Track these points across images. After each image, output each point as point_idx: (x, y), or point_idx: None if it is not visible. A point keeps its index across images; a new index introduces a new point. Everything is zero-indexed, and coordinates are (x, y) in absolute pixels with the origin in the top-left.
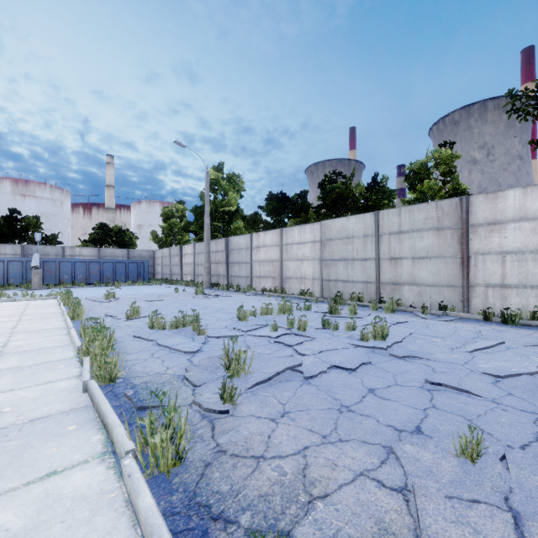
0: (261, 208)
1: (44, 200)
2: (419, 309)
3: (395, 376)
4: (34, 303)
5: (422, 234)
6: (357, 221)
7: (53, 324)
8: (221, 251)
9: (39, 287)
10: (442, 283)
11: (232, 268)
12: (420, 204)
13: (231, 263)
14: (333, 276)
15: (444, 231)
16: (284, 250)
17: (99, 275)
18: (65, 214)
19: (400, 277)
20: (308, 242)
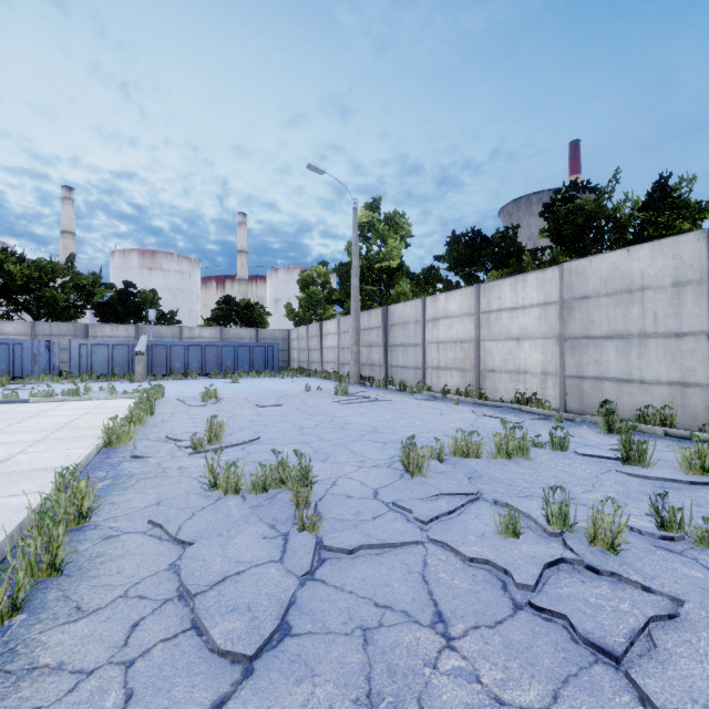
0: (439, 258)
1: (172, 273)
2: None
3: None
4: (108, 403)
5: None
6: (656, 254)
7: (71, 454)
8: (376, 328)
9: (142, 378)
10: None
11: (393, 354)
12: None
13: (391, 346)
14: (590, 369)
15: None
16: (483, 321)
17: (217, 363)
18: (194, 289)
19: None
20: (533, 305)
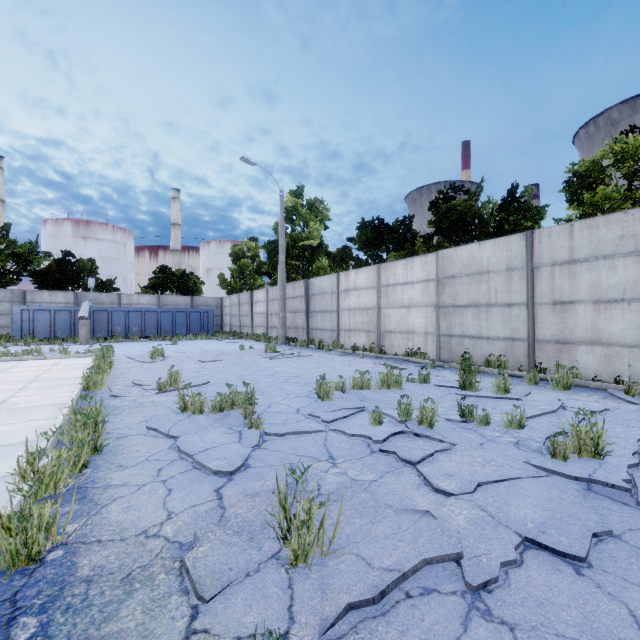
0: (351, 240)
1: (106, 242)
2: (613, 385)
3: None
4: (64, 362)
5: (614, 262)
6: (496, 248)
7: (58, 396)
8: (299, 297)
9: (86, 341)
10: None
11: (313, 319)
12: (611, 214)
13: (312, 312)
14: (456, 329)
15: None
16: (383, 293)
17: (156, 327)
18: (128, 258)
19: (571, 332)
20: (418, 282)
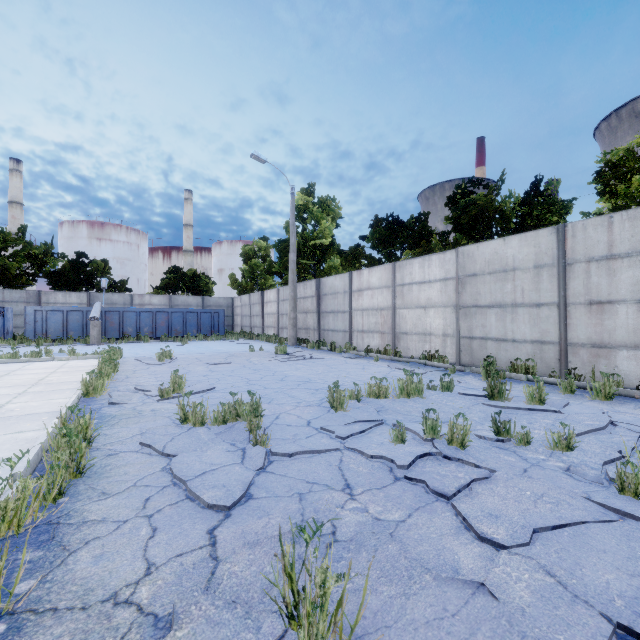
0: (364, 238)
1: (120, 244)
2: None
3: None
4: (72, 363)
5: None
6: (523, 243)
7: (55, 402)
8: (311, 297)
9: (97, 341)
10: None
11: (325, 319)
12: None
13: (324, 312)
14: (478, 331)
15: None
16: (398, 293)
17: (167, 327)
18: (142, 259)
19: (610, 335)
20: (436, 280)
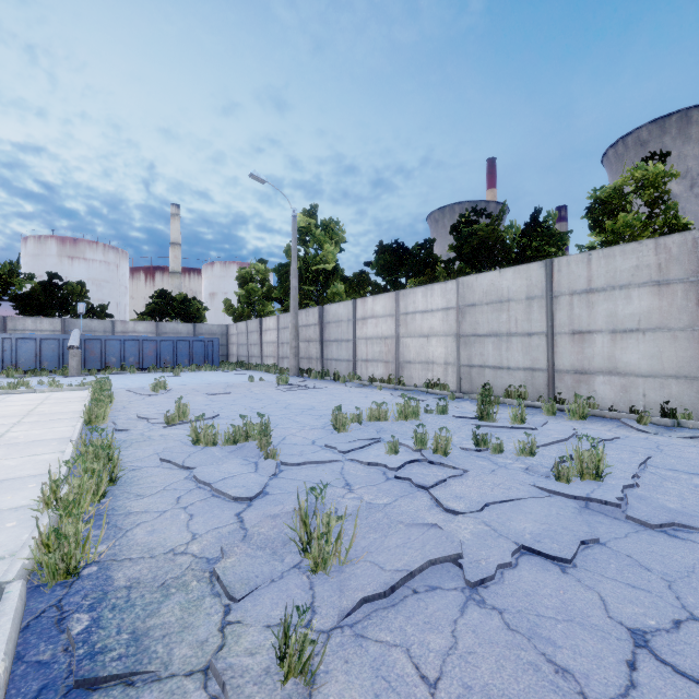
0: (369, 264)
1: (96, 263)
2: (627, 415)
3: (673, 585)
4: (57, 395)
5: (629, 292)
6: (516, 276)
7: (58, 430)
8: (313, 325)
9: (77, 372)
10: (667, 372)
11: (328, 348)
12: (626, 244)
13: (327, 341)
14: (477, 359)
15: (670, 287)
16: (402, 321)
17: (155, 357)
18: (122, 281)
19: (589, 362)
20: (438, 310)
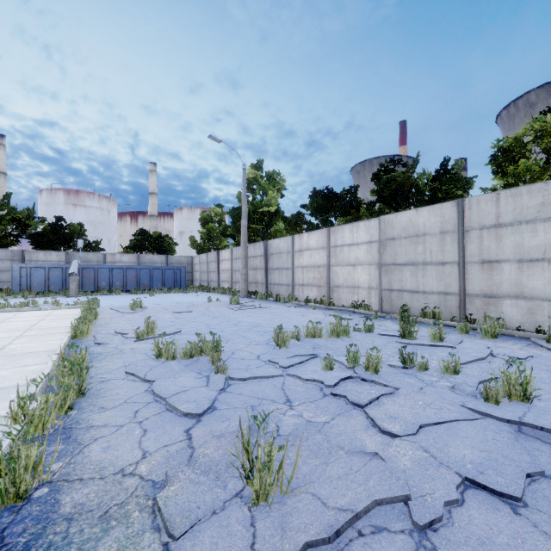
0: (304, 206)
1: (93, 209)
2: (535, 334)
3: None
4: (56, 312)
5: (535, 226)
6: (431, 213)
7: (49, 343)
8: (259, 256)
9: (75, 294)
10: None
11: (271, 275)
12: (533, 184)
13: (270, 269)
14: (396, 284)
15: None
16: (332, 253)
17: (136, 282)
18: (112, 222)
19: (498, 288)
20: (363, 243)
